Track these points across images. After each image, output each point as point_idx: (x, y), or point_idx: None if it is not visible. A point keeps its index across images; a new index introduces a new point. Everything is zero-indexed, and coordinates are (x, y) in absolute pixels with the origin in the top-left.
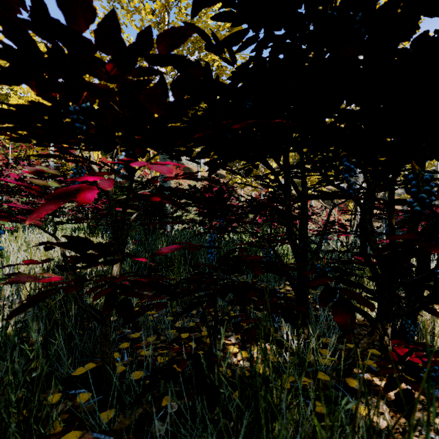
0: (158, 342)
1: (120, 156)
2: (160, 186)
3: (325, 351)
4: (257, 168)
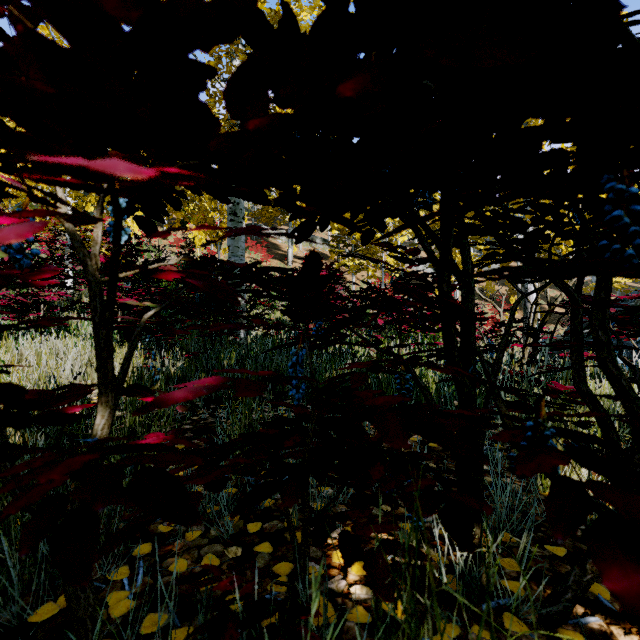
0: (205, 542)
1: (120, 198)
2: (202, 258)
3: (509, 562)
4: (383, 229)
